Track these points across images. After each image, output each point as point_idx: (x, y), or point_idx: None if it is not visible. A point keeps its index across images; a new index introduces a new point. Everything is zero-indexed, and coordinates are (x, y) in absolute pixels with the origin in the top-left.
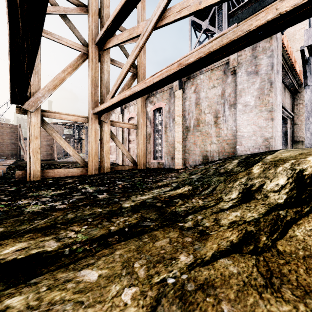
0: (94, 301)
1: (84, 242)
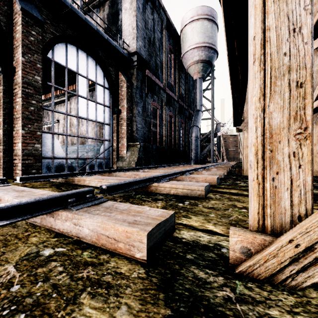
0: None
1: None
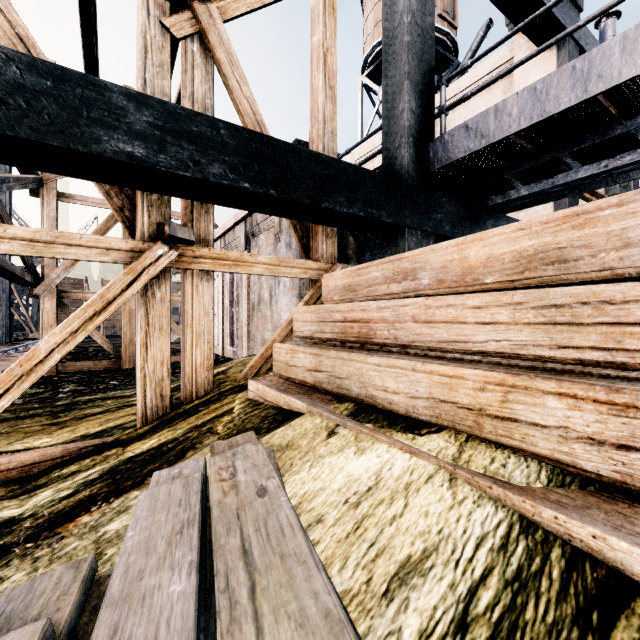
0: None
1: None
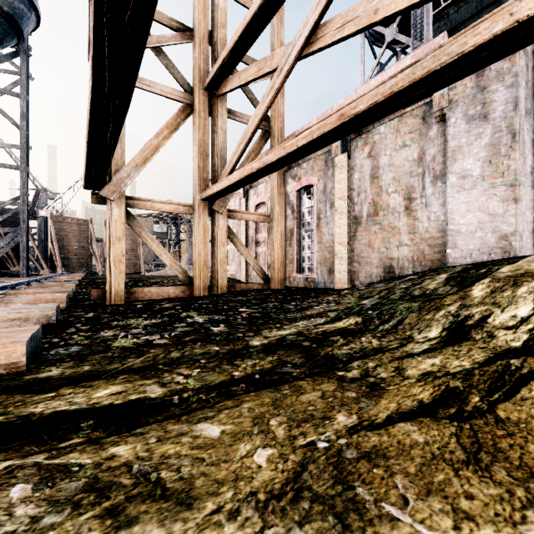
0: (218, 459)
1: (198, 389)
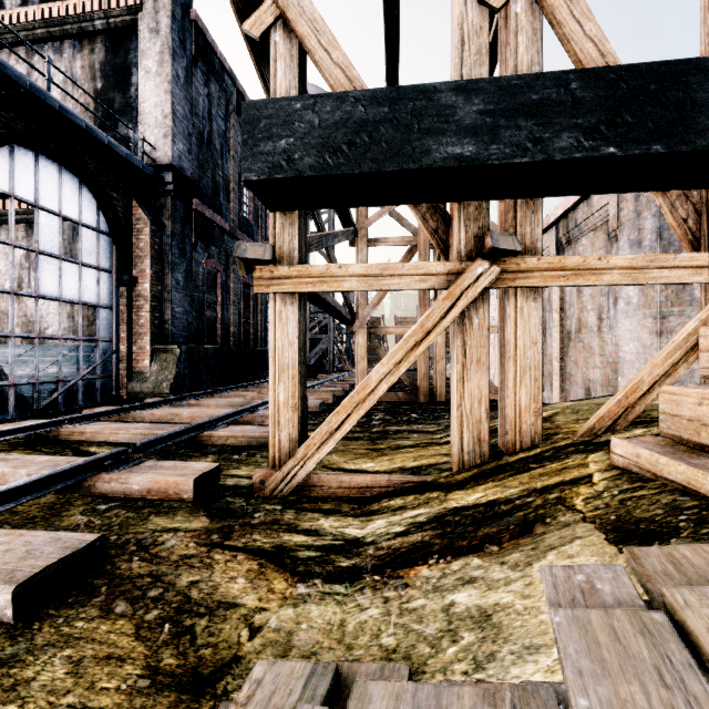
0: None
1: None
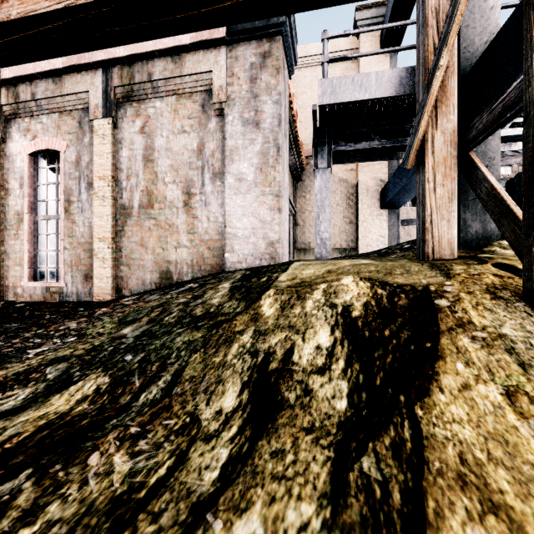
0: None
1: None
